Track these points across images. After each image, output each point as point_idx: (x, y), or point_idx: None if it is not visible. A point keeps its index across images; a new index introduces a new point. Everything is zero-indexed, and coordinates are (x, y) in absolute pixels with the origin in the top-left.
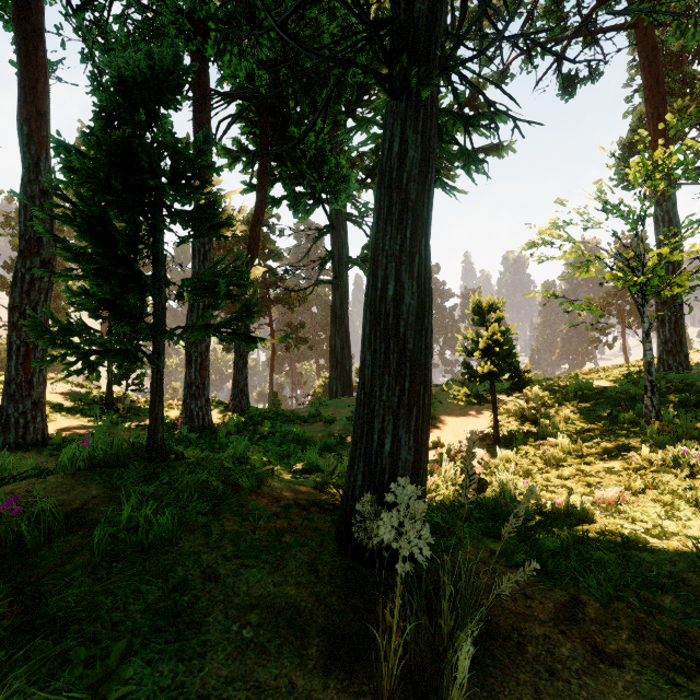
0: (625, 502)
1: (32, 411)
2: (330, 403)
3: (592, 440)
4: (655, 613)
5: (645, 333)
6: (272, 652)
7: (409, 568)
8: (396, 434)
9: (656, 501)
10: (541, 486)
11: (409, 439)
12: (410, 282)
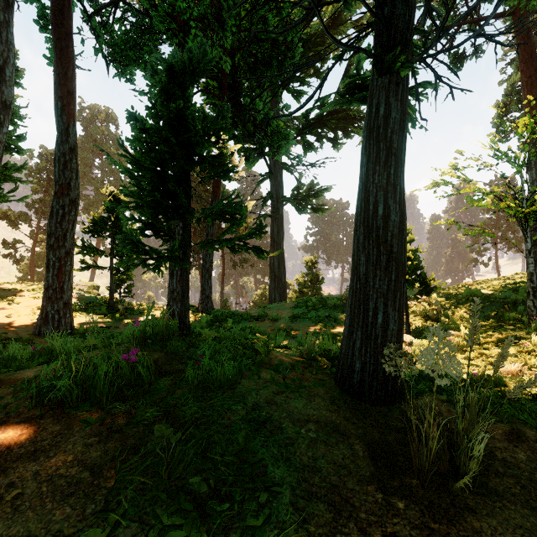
0: (524, 374)
1: (63, 309)
2: (273, 306)
3: (485, 332)
4: None
5: (528, 250)
6: (333, 446)
7: (447, 382)
8: (386, 311)
9: None
10: None
11: (395, 315)
12: (394, 205)
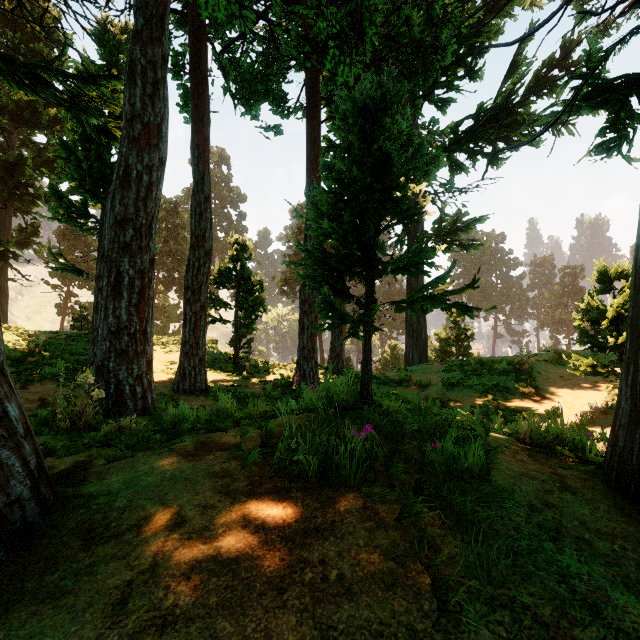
0: None
1: (198, 366)
2: (416, 368)
3: None
4: None
5: None
6: None
7: None
8: None
9: None
10: None
11: None
12: None
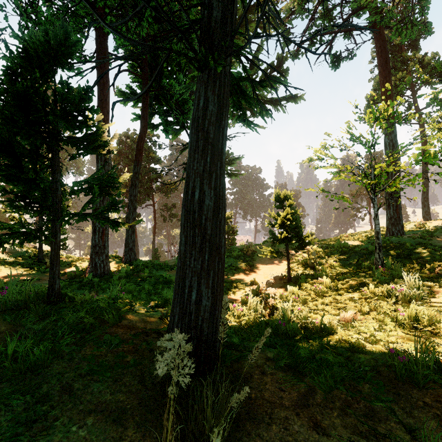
0: (357, 320)
1: None
2: None
3: (344, 279)
4: (358, 396)
5: (375, 214)
6: None
7: (175, 391)
8: (199, 289)
9: (374, 319)
10: (311, 309)
11: (208, 291)
12: (209, 191)
